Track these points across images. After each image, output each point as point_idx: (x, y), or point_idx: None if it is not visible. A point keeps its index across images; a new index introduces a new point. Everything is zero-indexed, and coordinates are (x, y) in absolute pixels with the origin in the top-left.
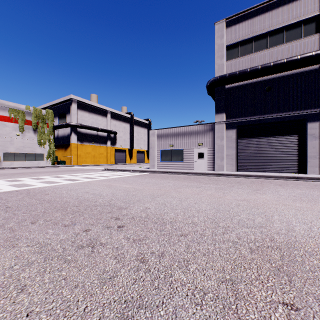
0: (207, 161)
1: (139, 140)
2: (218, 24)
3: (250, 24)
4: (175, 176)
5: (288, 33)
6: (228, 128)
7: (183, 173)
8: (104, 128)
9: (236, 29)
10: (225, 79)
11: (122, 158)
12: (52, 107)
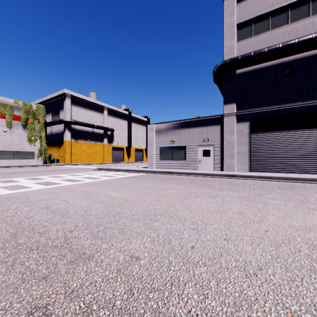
0: (214, 160)
1: (137, 138)
2: None
3: None
4: (178, 178)
5: (315, 4)
6: (239, 120)
7: (187, 173)
8: (100, 125)
9: (249, 3)
10: (236, 62)
11: (120, 156)
12: (46, 103)
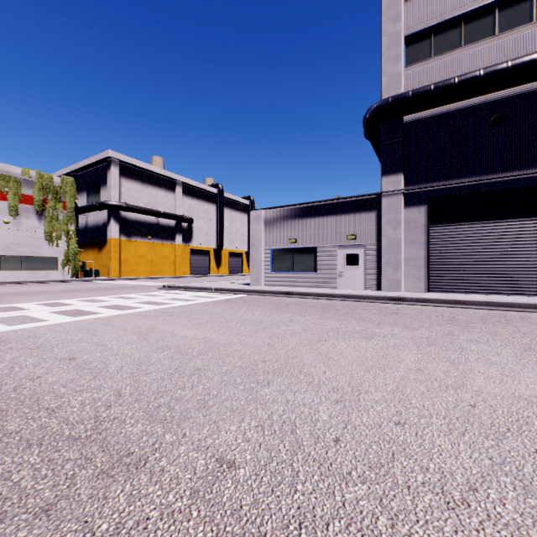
0: (366, 271)
1: (233, 234)
2: None
3: None
4: (303, 303)
5: None
6: (409, 203)
7: (318, 295)
8: (170, 211)
9: (426, 0)
10: (404, 101)
11: (203, 265)
12: (77, 174)
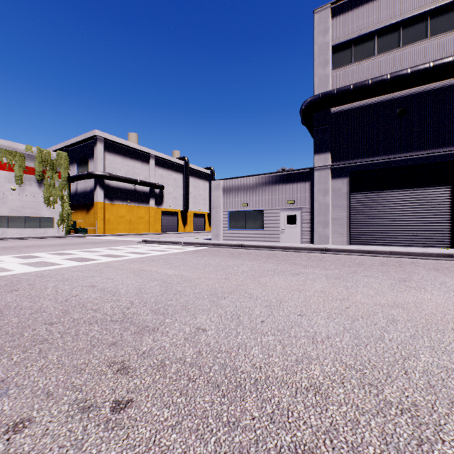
0: (302, 229)
1: (196, 198)
2: (320, 12)
3: (372, 10)
4: (252, 253)
5: (434, 21)
6: (335, 176)
7: (264, 247)
8: (145, 180)
9: (348, 18)
10: (331, 97)
11: (172, 224)
12: (69, 149)
